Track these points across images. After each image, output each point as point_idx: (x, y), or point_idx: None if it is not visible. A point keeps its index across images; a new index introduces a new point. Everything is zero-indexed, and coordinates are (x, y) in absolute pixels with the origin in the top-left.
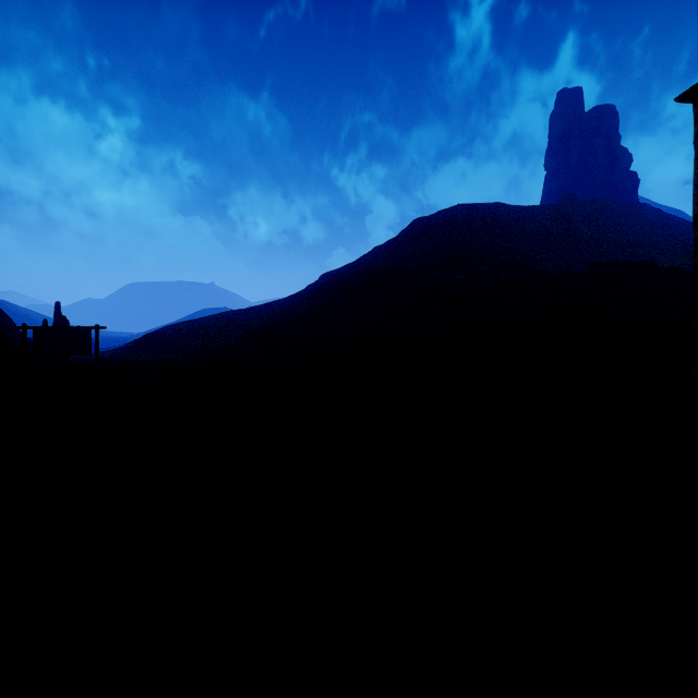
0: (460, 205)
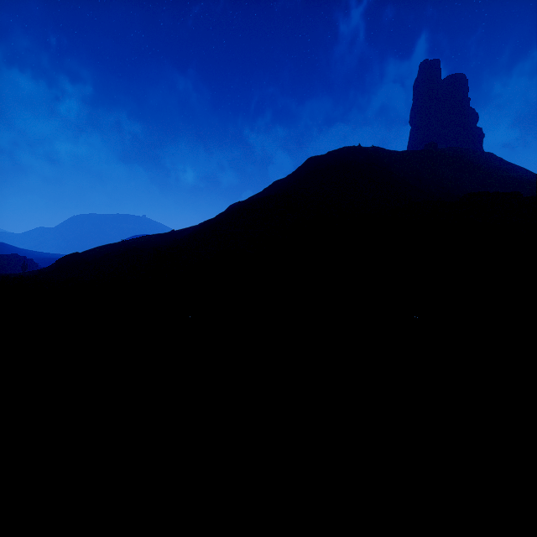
0: (347, 147)
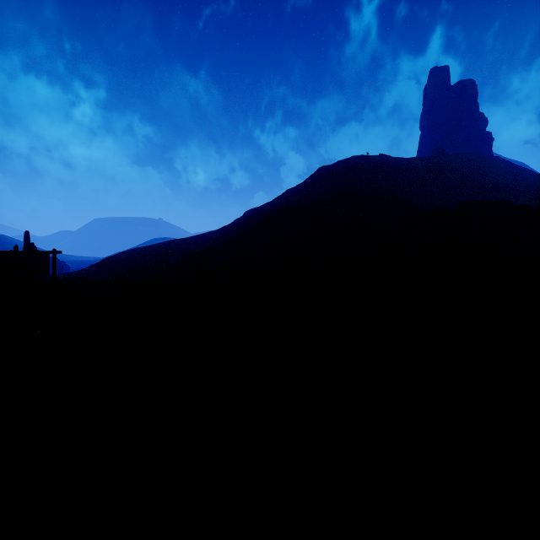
0: (355, 156)
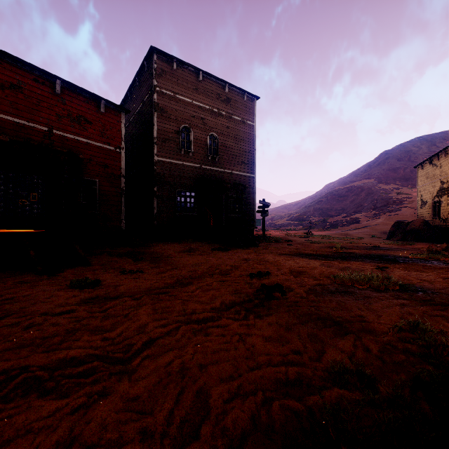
0: (414, 139)
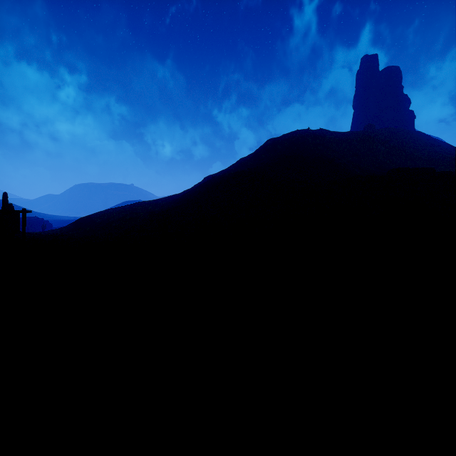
0: (298, 130)
